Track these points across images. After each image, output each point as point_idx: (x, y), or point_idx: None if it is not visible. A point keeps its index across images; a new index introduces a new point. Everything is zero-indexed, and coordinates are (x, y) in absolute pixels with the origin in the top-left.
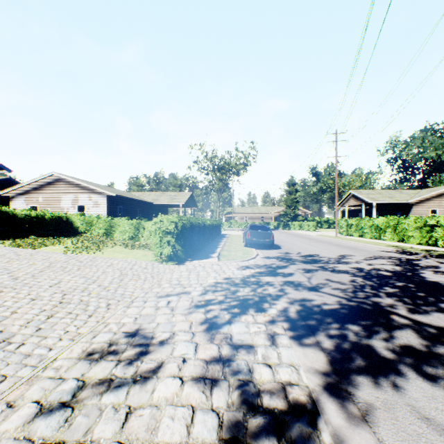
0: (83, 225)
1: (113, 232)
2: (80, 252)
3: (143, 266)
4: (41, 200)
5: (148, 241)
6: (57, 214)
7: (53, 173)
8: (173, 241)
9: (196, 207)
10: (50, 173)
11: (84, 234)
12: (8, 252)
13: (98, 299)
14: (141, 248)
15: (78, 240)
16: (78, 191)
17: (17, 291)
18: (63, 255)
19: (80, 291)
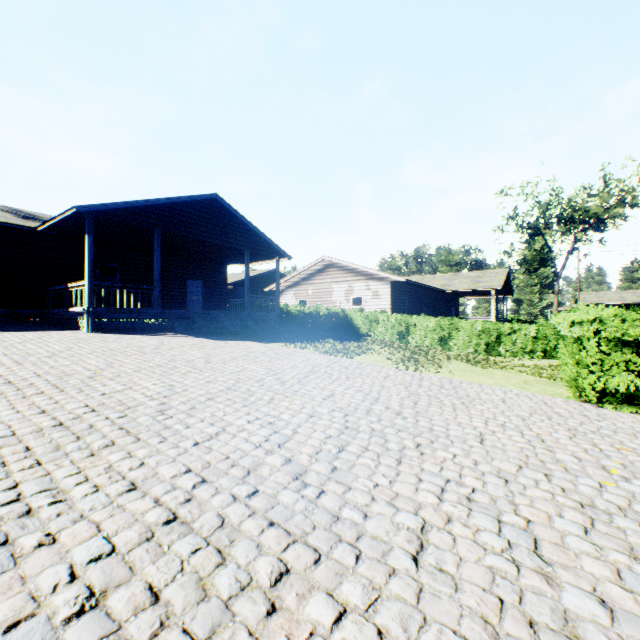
0: (365, 325)
1: (406, 335)
2: (416, 368)
3: (572, 411)
4: (310, 293)
5: (464, 352)
6: (333, 309)
7: (324, 257)
8: (636, 363)
9: (509, 295)
10: (320, 258)
11: (367, 337)
12: (328, 361)
13: None
14: (494, 365)
15: (388, 347)
16: (351, 279)
17: (442, 448)
18: (398, 372)
19: (562, 470)
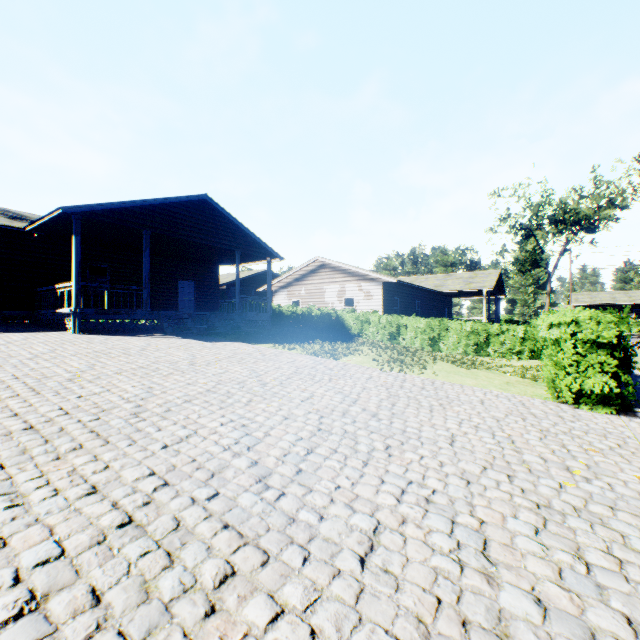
0: (356, 326)
1: (397, 335)
2: (401, 369)
3: (548, 412)
4: (303, 294)
5: (453, 353)
6: (325, 310)
7: (317, 257)
8: (611, 364)
9: (502, 296)
10: (313, 259)
11: (358, 338)
12: (313, 362)
13: (608, 510)
14: (479, 366)
15: (376, 348)
16: (344, 279)
17: (411, 450)
18: (382, 373)
19: (526, 471)
